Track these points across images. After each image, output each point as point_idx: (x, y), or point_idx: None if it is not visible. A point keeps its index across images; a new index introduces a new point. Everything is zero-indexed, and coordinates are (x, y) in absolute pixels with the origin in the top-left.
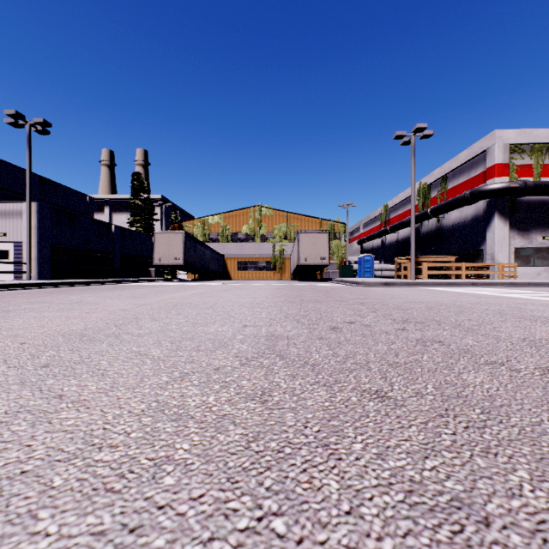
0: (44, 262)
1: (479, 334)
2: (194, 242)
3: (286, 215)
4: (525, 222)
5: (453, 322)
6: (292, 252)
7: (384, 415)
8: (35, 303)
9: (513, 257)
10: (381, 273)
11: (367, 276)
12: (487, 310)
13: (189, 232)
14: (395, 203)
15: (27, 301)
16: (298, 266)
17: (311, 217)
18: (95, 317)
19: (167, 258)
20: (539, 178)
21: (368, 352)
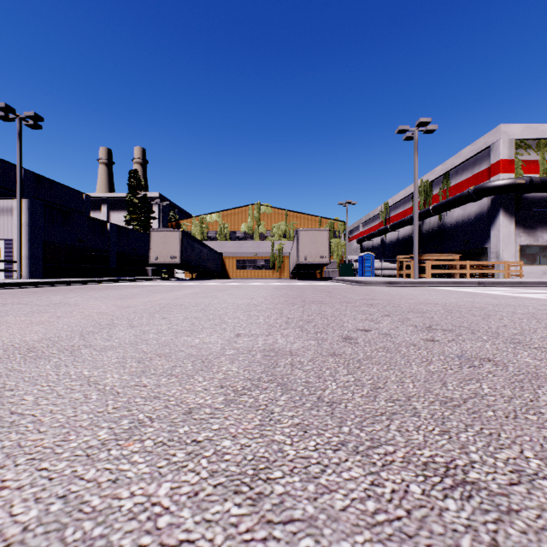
0: (35, 261)
1: (531, 347)
2: (191, 240)
3: (286, 213)
4: (531, 220)
5: (488, 330)
6: (291, 251)
7: (492, 546)
8: (8, 304)
9: (518, 256)
10: (381, 272)
11: (367, 275)
12: (517, 314)
13: (186, 230)
14: (396, 201)
15: (2, 302)
16: (298, 265)
17: (311, 215)
18: (63, 323)
19: (164, 257)
20: (546, 175)
21: (402, 377)
